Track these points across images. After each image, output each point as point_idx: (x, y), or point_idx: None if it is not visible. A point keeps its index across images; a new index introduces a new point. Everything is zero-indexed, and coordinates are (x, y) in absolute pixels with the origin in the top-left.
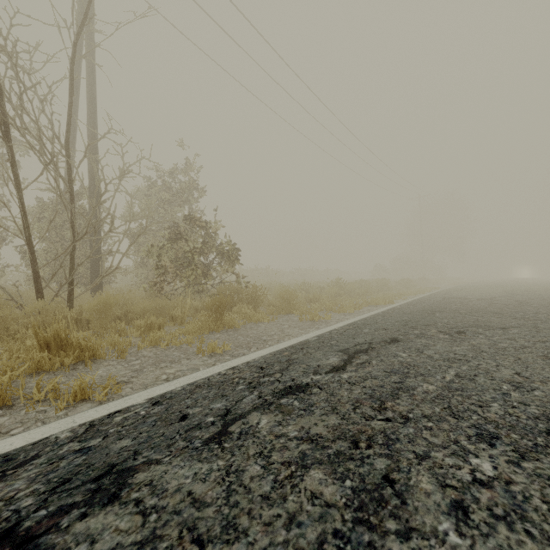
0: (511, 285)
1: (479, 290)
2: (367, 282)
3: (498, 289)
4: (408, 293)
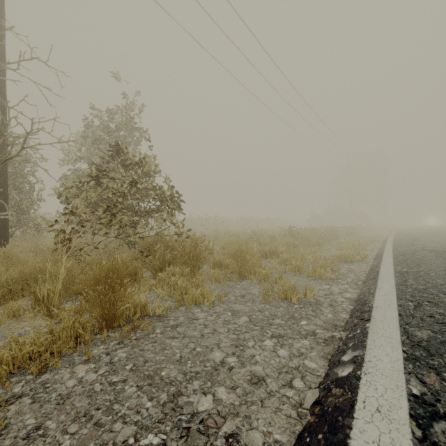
0: None
1: (438, 238)
2: (317, 230)
3: None
4: (366, 242)
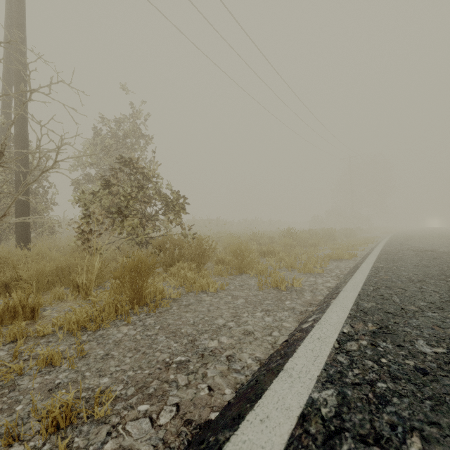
0: (449, 235)
1: (429, 239)
2: (315, 232)
3: (448, 239)
4: (360, 243)
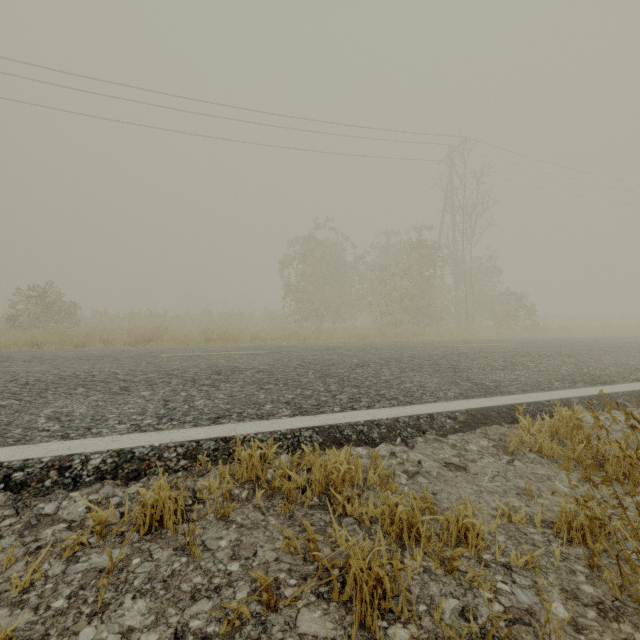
0: None
1: None
2: None
3: None
4: None
